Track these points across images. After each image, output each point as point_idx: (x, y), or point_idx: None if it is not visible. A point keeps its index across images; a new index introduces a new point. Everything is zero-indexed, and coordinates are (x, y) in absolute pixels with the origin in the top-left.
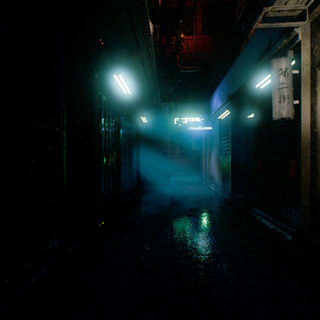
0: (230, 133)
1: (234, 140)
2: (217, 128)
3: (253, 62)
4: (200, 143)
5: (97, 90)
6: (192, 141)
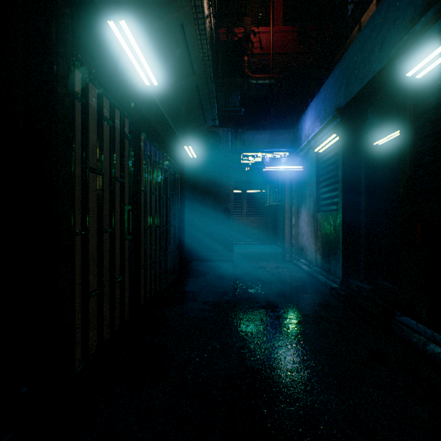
0: (340, 174)
1: (348, 185)
2: (313, 168)
3: (398, 31)
4: (281, 194)
5: (67, 54)
6: (266, 192)
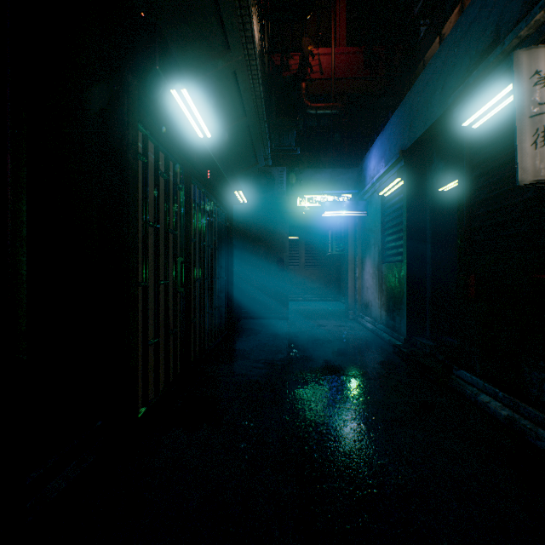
0: (404, 222)
1: (413, 234)
2: (378, 214)
3: (456, 78)
4: (344, 242)
5: (135, 122)
6: (328, 239)
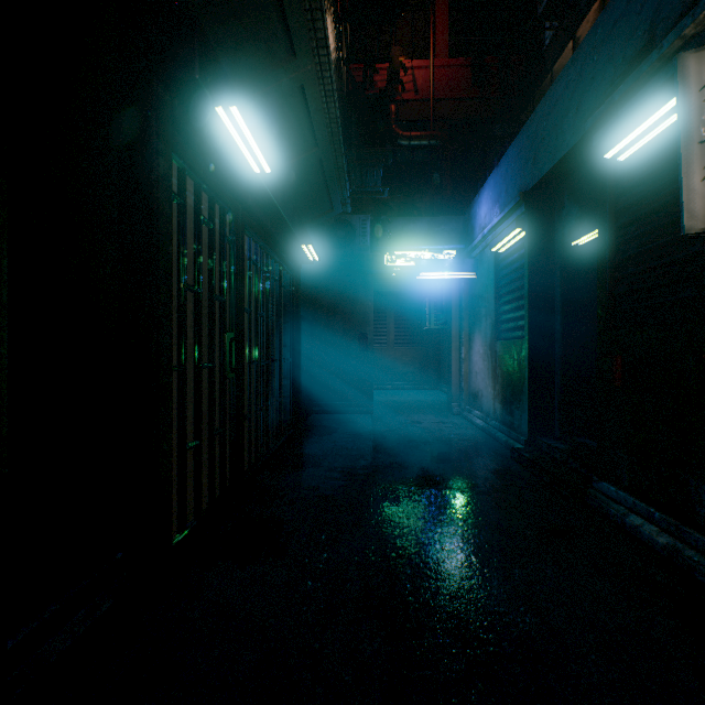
0: (525, 286)
1: (537, 302)
2: (490, 276)
3: (596, 94)
4: (446, 312)
5: (167, 149)
6: (424, 310)
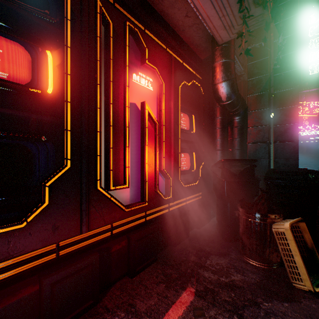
0: None
1: None
2: None
3: None
4: None
5: None
6: (317, 142)
